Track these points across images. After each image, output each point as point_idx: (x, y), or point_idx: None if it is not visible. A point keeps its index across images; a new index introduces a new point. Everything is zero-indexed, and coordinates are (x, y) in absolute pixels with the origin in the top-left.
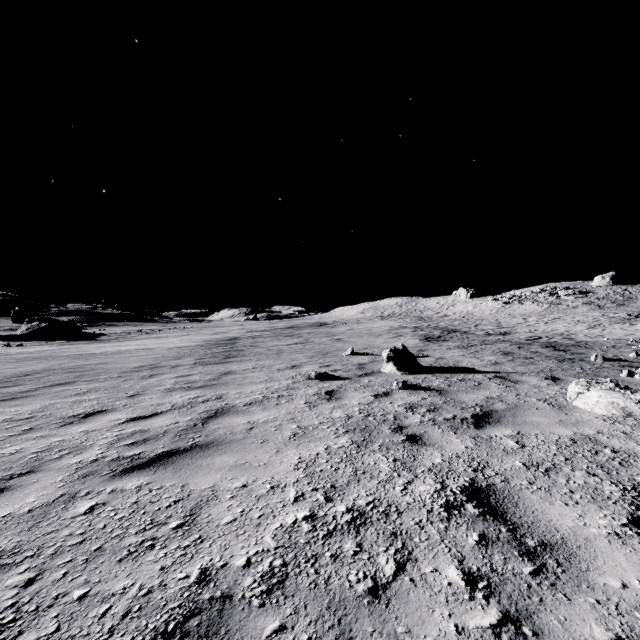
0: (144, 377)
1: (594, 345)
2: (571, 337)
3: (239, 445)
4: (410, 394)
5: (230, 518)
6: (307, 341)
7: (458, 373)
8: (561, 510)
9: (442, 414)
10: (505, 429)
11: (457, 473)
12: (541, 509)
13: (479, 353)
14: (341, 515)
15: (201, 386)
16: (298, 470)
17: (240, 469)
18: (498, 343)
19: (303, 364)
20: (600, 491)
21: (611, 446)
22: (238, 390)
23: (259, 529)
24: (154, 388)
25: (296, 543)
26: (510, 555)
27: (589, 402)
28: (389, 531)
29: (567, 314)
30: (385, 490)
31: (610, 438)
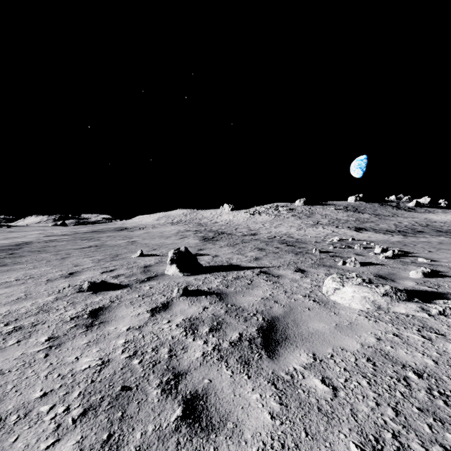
0: None
1: (306, 241)
2: (291, 236)
3: None
4: (191, 303)
5: None
6: (103, 244)
7: (232, 270)
8: None
9: (227, 334)
10: (299, 352)
11: None
12: None
13: (243, 250)
14: None
15: None
16: None
17: None
18: (252, 241)
19: (84, 270)
20: None
21: (407, 363)
22: None
23: None
24: None
25: None
26: None
27: (346, 297)
28: None
29: (285, 222)
30: None
31: (394, 347)
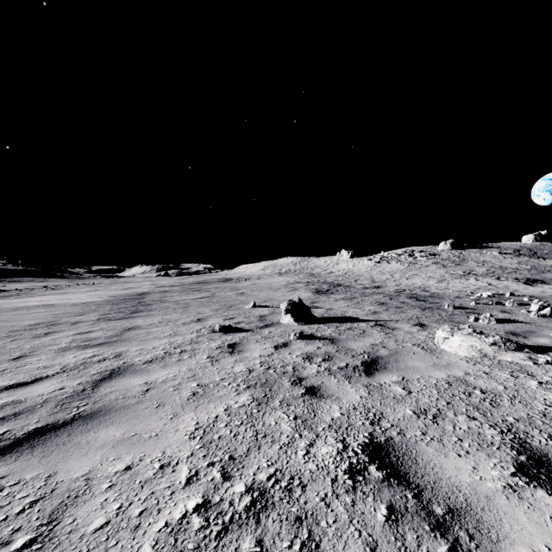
0: (37, 336)
1: (444, 296)
2: (427, 289)
3: (131, 412)
4: (306, 344)
5: (101, 521)
6: (213, 295)
7: (346, 322)
8: (456, 463)
9: (336, 363)
10: (392, 375)
11: (356, 428)
12: (439, 464)
13: (360, 304)
14: (239, 498)
15: (100, 343)
16: (194, 439)
17: (127, 444)
18: (374, 295)
19: (208, 317)
20: (483, 436)
21: (479, 387)
22: (140, 346)
23: (137, 534)
24: (46, 348)
25: (182, 551)
26: (422, 531)
27: (454, 346)
28: (293, 515)
29: (422, 271)
30: (287, 457)
31: (476, 379)
